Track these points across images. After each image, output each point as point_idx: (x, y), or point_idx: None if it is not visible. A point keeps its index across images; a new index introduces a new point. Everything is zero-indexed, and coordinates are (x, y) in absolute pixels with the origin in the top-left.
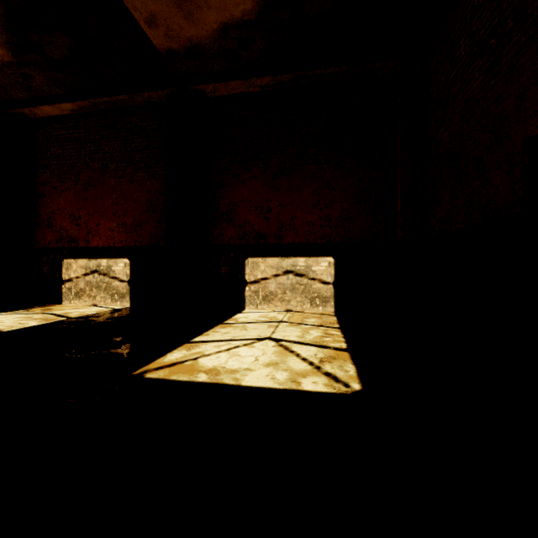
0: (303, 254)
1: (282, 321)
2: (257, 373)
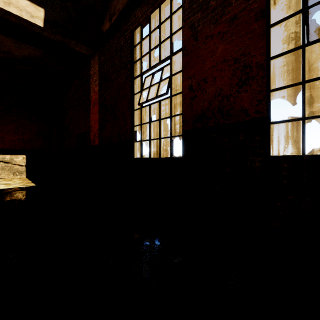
0: (9, 153)
1: (0, 181)
2: (3, 187)
